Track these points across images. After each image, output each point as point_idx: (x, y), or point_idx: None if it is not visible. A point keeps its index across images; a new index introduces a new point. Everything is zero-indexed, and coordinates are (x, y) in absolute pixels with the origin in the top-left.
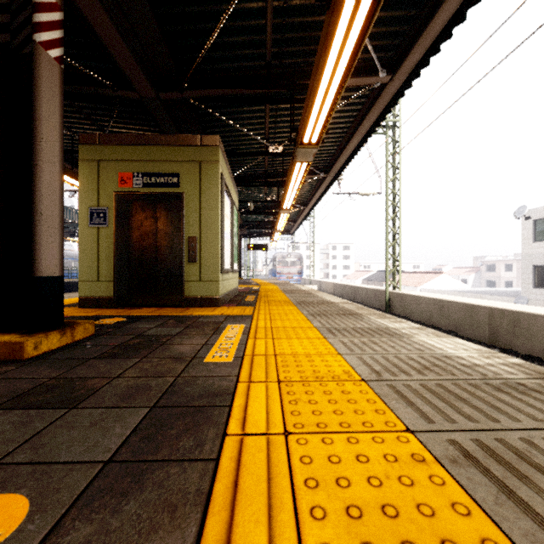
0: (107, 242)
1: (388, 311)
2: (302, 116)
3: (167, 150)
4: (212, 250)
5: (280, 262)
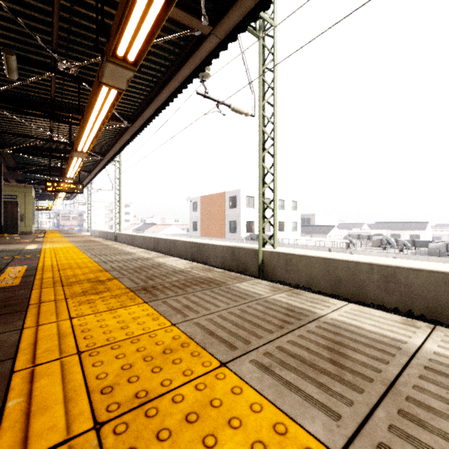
0: None
1: (116, 241)
2: None
3: (12, 188)
4: (29, 218)
5: (64, 217)
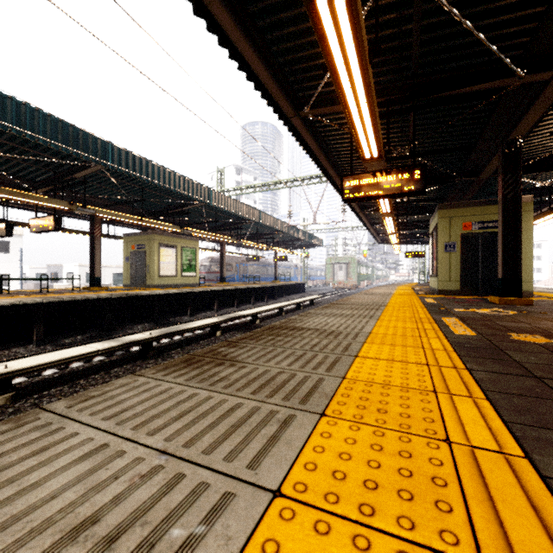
0: (455, 261)
1: None
2: None
3: (494, 208)
4: (526, 263)
5: None
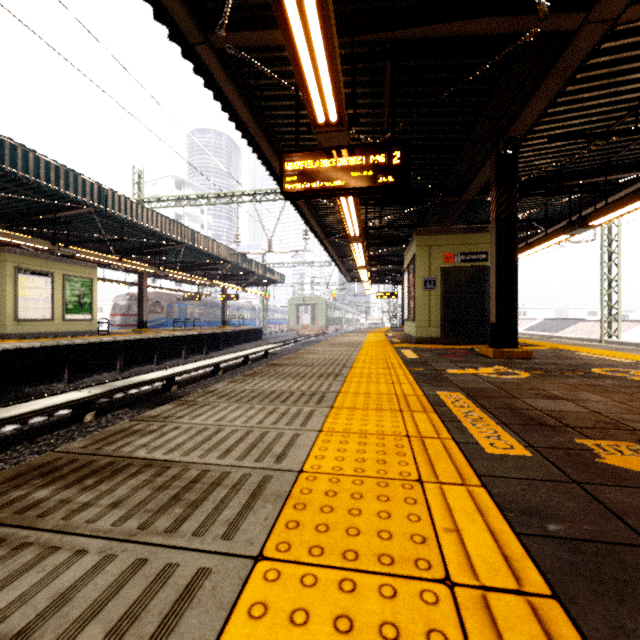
0: (435, 301)
1: None
2: (598, 213)
3: (478, 236)
4: None
5: None
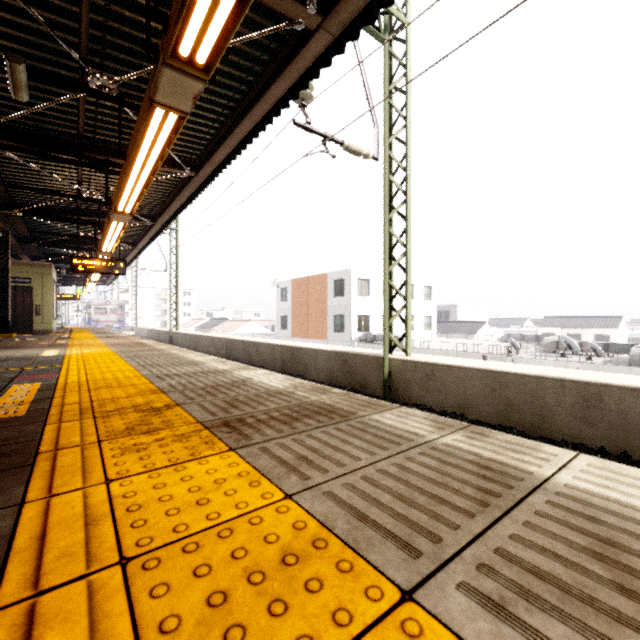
0: None
1: (172, 344)
2: None
3: (24, 268)
4: (49, 311)
5: (98, 309)
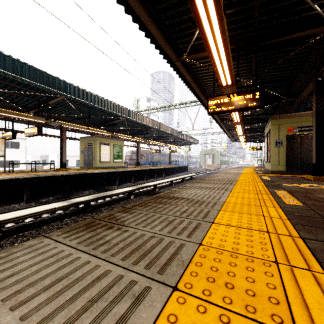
0: (282, 152)
1: None
2: None
3: (309, 117)
4: None
5: None
